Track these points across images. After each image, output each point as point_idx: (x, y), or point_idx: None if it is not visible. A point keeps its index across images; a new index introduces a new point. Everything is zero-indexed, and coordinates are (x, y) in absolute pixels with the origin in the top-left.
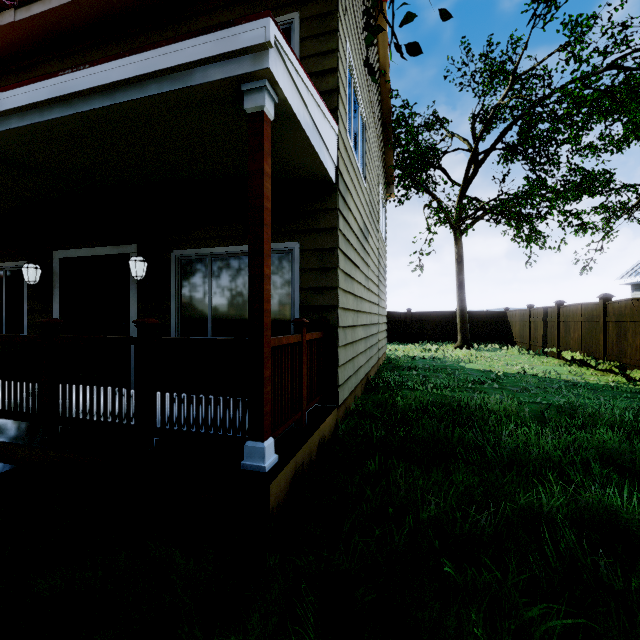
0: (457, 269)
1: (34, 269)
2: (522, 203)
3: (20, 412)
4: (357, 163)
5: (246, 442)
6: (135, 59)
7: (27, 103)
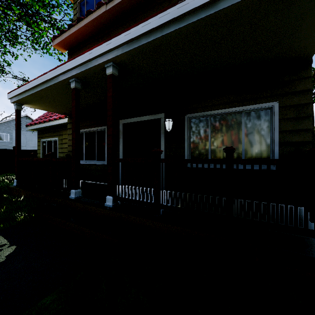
0: None
1: None
2: None
3: (139, 200)
4: None
5: None
6: None
7: (155, 26)
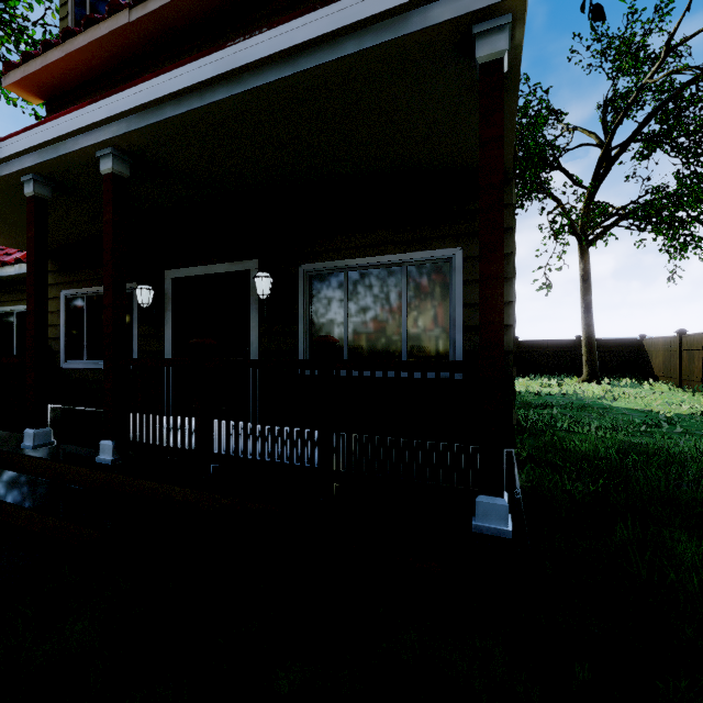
0: (582, 288)
1: (147, 290)
2: (681, 203)
3: (167, 447)
4: None
5: (477, 496)
6: (329, 10)
7: (187, 85)
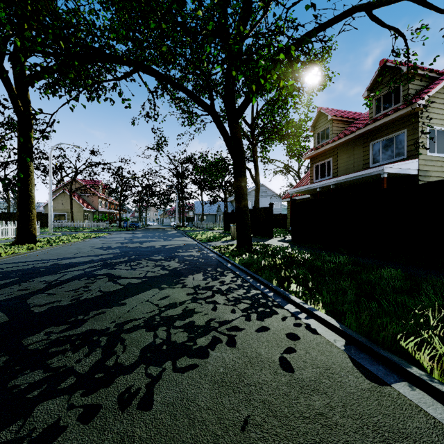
0: None
1: None
2: None
3: None
4: (441, 156)
5: None
6: (362, 172)
7: (344, 178)
